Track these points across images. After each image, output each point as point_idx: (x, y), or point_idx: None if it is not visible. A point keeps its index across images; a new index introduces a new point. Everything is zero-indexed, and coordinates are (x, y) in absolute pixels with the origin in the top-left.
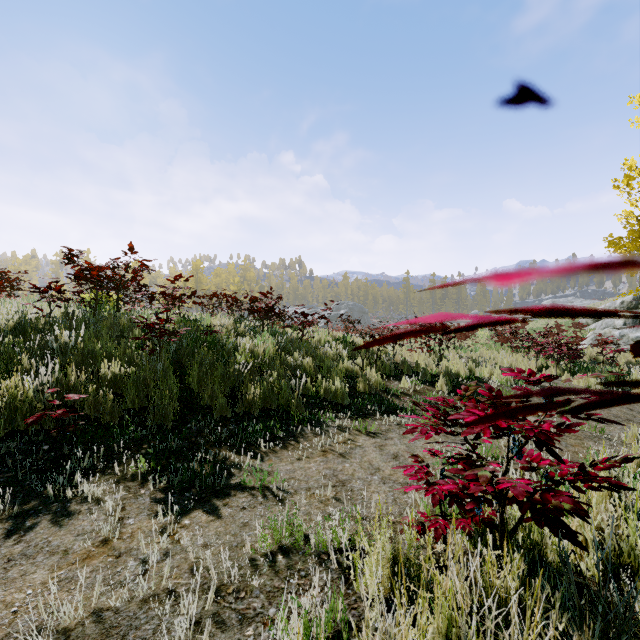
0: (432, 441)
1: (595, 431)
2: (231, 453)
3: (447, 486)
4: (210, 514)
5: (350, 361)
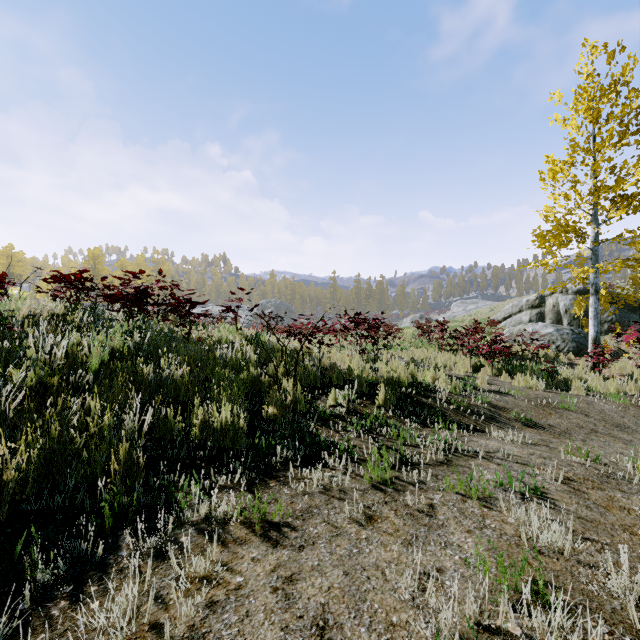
0: (393, 539)
1: (587, 459)
2: None
3: None
4: None
5: (258, 370)
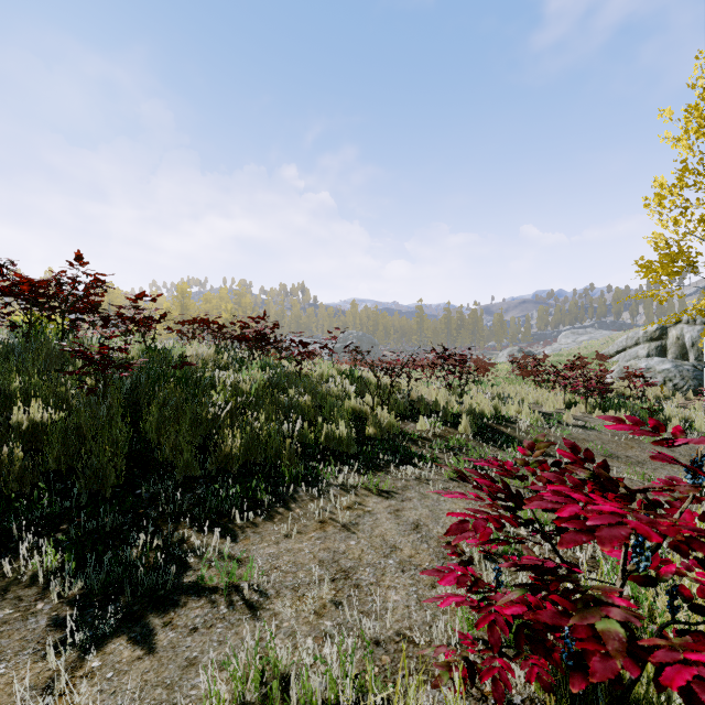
0: (461, 501)
1: (643, 479)
2: (192, 531)
3: (511, 609)
4: (138, 645)
5: (358, 399)
